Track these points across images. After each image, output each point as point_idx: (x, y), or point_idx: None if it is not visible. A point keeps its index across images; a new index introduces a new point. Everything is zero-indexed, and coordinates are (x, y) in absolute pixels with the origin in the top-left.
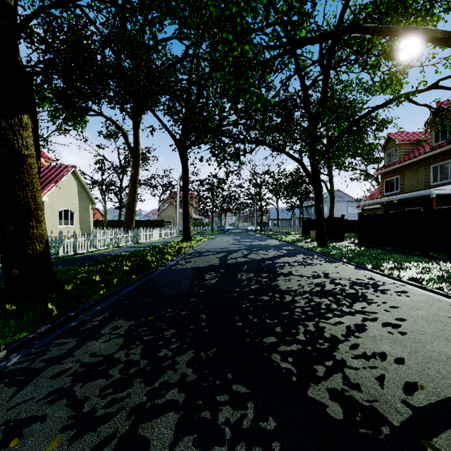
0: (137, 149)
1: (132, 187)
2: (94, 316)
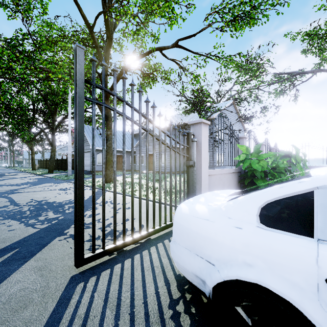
0: None
1: None
2: None
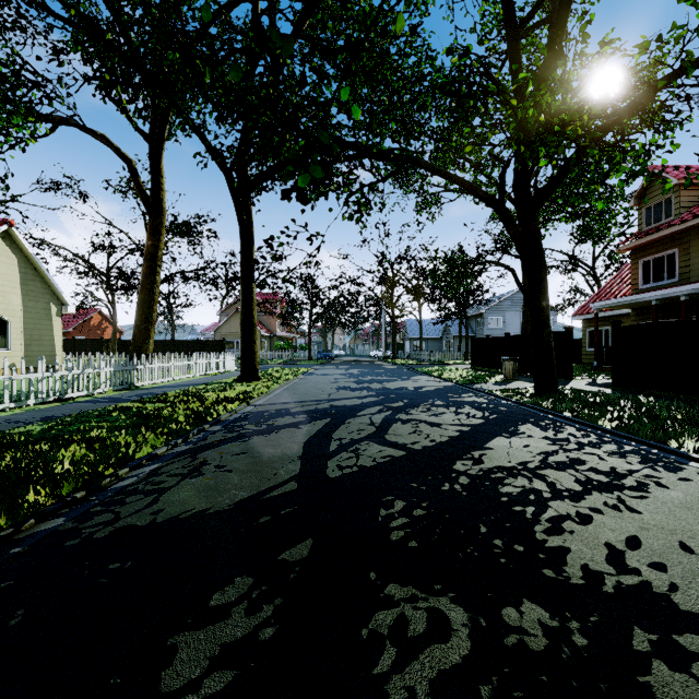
0: (157, 198)
1: (147, 274)
2: None
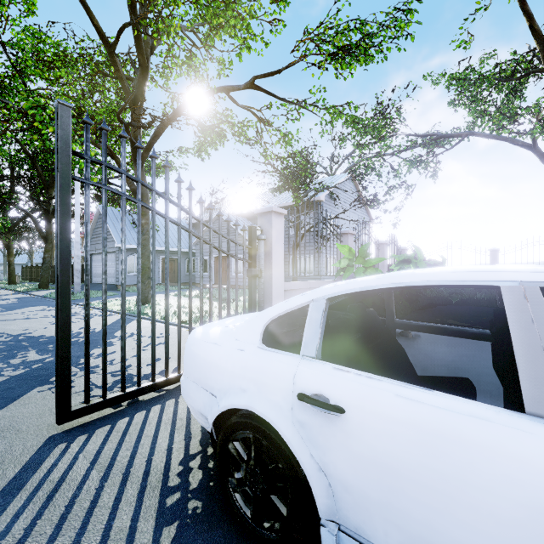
0: None
1: None
2: None
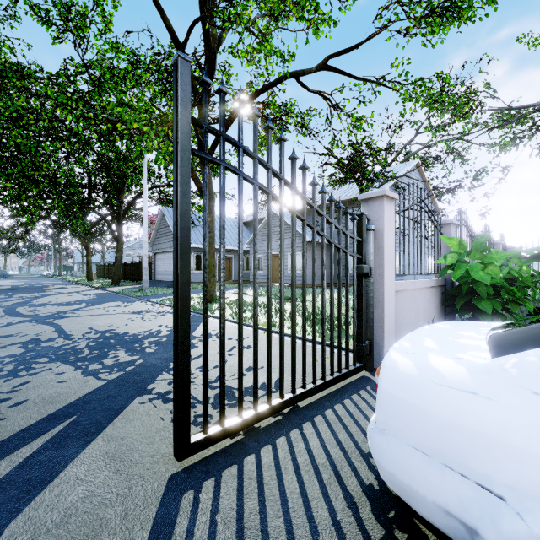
0: None
1: None
2: None
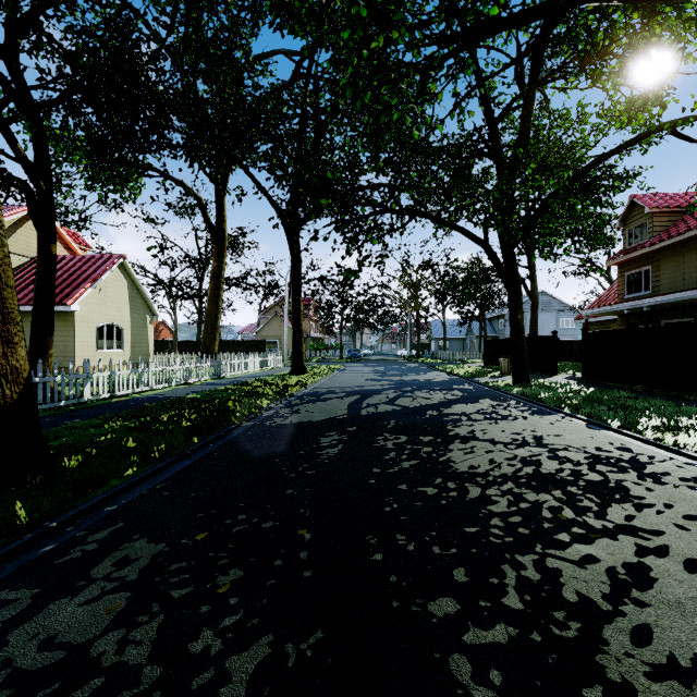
0: (221, 228)
1: (213, 289)
2: (95, 529)
